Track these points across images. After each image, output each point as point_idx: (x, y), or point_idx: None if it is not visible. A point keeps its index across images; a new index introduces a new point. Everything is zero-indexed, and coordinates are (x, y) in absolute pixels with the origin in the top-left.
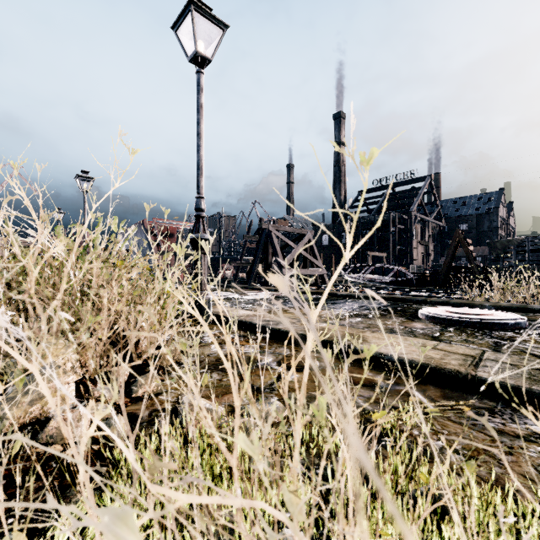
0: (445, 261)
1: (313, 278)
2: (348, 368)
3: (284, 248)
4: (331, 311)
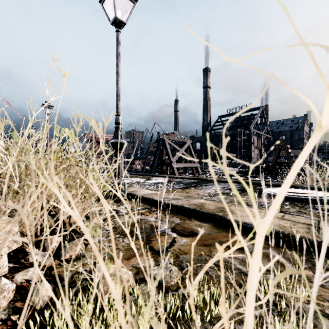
0: (273, 158)
1: (257, 162)
2: (222, 233)
3: (173, 150)
4: (204, 191)
